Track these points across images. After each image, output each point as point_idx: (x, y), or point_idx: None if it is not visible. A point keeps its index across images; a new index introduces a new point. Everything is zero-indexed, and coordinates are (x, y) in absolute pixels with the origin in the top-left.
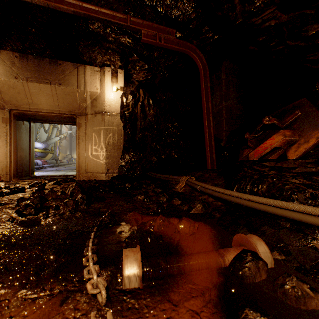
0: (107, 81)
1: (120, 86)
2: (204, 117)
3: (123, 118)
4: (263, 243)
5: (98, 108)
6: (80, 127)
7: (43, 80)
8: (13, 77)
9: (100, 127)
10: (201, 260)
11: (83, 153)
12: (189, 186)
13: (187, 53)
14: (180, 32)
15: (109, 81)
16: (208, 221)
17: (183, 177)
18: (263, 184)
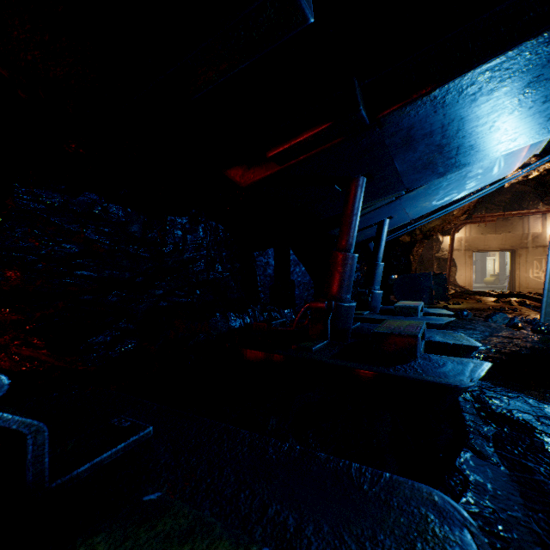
0: (548, 223)
1: None
2: None
3: None
4: None
5: (539, 243)
6: (520, 257)
7: (497, 232)
8: (480, 234)
9: (541, 257)
10: None
11: (523, 275)
12: None
13: None
14: None
15: (549, 223)
16: None
17: None
18: None
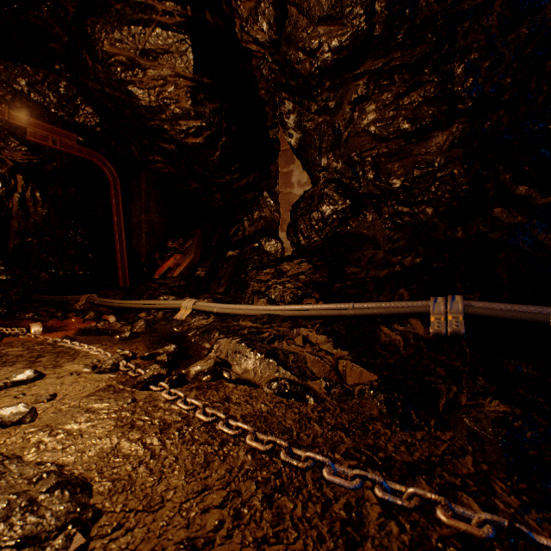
0: None
1: None
2: (116, 232)
3: None
4: (114, 317)
5: None
6: None
7: None
8: None
9: None
10: (78, 326)
11: None
12: (90, 303)
13: (93, 161)
14: (84, 138)
15: None
16: (96, 320)
17: (85, 295)
18: (145, 294)
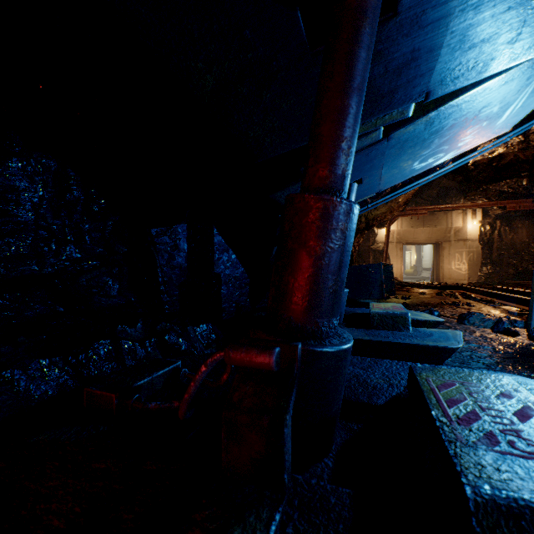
0: (468, 219)
1: (478, 220)
2: None
3: (481, 242)
4: None
5: (460, 237)
6: (444, 250)
7: (425, 226)
8: (410, 227)
9: (462, 250)
10: None
11: (446, 266)
12: None
13: None
14: None
15: (469, 218)
16: None
17: None
18: None
